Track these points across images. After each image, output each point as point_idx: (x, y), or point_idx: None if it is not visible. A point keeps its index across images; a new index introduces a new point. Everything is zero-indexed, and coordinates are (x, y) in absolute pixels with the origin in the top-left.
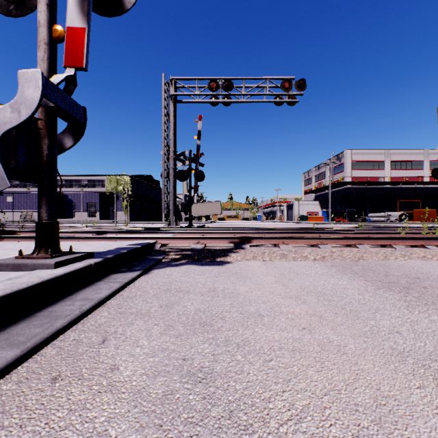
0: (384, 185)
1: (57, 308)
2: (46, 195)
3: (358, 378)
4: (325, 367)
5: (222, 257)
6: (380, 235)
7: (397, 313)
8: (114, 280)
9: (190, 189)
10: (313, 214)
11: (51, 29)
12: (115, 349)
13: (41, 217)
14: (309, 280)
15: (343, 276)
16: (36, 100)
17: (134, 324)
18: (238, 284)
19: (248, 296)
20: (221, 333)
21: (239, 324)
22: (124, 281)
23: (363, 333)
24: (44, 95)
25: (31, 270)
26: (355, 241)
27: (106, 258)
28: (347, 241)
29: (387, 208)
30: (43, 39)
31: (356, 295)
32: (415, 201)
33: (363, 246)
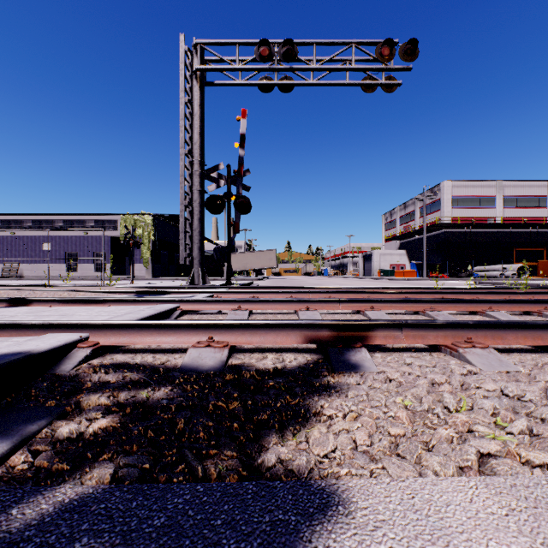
0: (495, 228)
1: None
2: None
3: None
4: None
5: (286, 432)
6: None
7: None
8: None
9: (228, 226)
10: (399, 267)
11: None
12: None
13: None
14: None
15: None
16: None
17: None
18: None
19: None
20: None
21: None
22: None
23: None
24: None
25: None
26: None
27: None
28: None
29: (498, 259)
30: None
31: None
32: (537, 250)
33: None
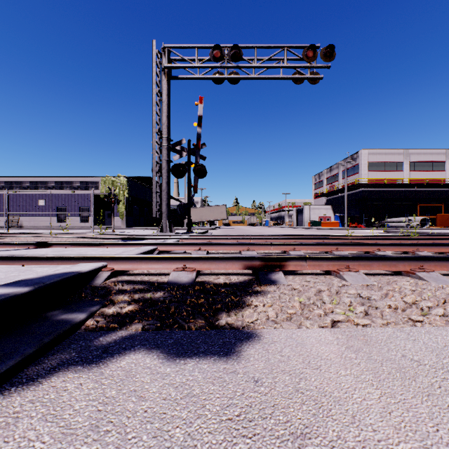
0: (403, 187)
1: None
2: None
3: None
4: None
5: (231, 311)
6: None
7: None
8: None
9: (189, 187)
10: (325, 219)
11: None
12: None
13: None
14: None
15: None
16: None
17: None
18: None
19: None
20: None
21: None
22: None
23: None
24: None
25: None
26: None
27: None
28: None
29: (405, 212)
30: None
31: None
32: (436, 205)
33: None
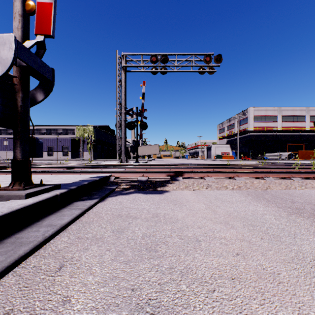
0: (277, 133)
1: (24, 235)
2: (20, 138)
3: (302, 314)
4: (267, 300)
5: (161, 187)
6: (279, 170)
7: (313, 238)
8: (76, 207)
9: (137, 135)
10: (226, 154)
11: (24, 3)
12: (69, 277)
13: (16, 156)
14: (232, 207)
15: (258, 203)
16: (10, 59)
17: (89, 250)
18: (176, 210)
19: (185, 221)
20: (165, 259)
21: (181, 250)
22: (83, 208)
23: (290, 259)
24: (17, 55)
25: (6, 200)
26: (262, 175)
27: (70, 189)
28: (256, 175)
29: (279, 149)
30: (17, 11)
31: (274, 221)
32: (299, 144)
33: (269, 178)
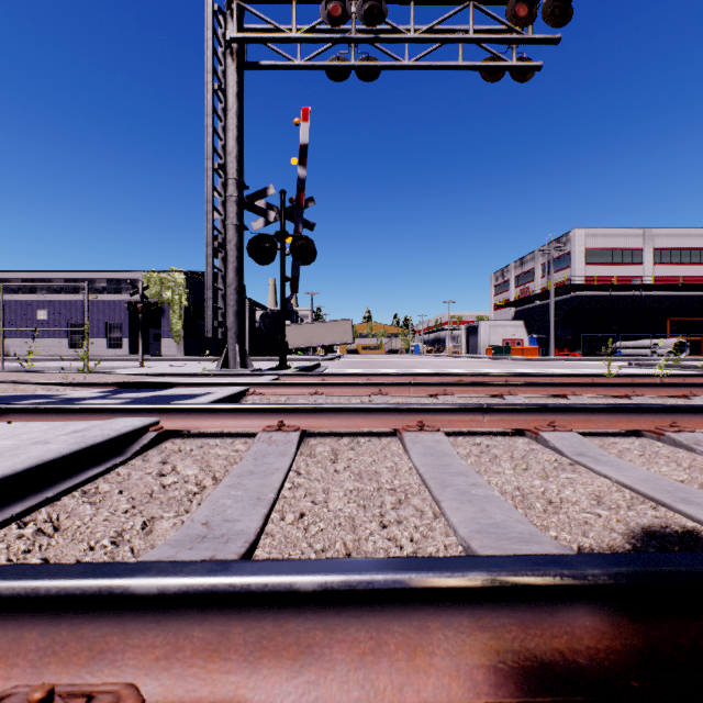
0: (643, 291)
1: None
2: None
3: None
4: None
5: None
6: None
7: None
8: None
9: (282, 281)
10: (514, 343)
11: None
12: None
13: None
14: None
15: None
16: None
17: None
18: None
19: None
20: None
21: None
22: None
23: None
24: None
25: None
26: None
27: None
28: None
29: (646, 332)
30: None
31: None
32: (698, 320)
33: None
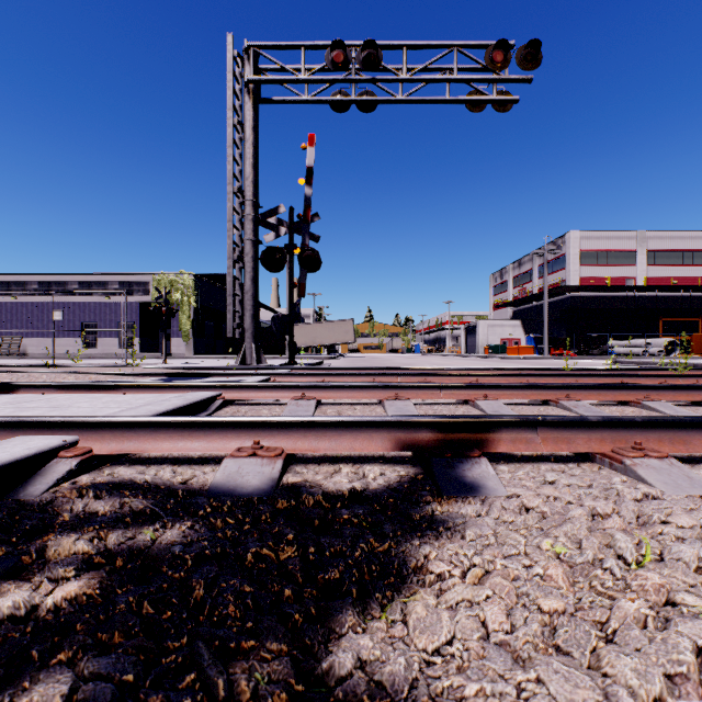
0: (636, 292)
1: None
2: None
3: None
4: None
5: (370, 608)
6: None
7: None
8: None
9: (291, 287)
10: (512, 343)
11: None
12: None
13: None
14: None
15: None
16: None
17: None
18: None
19: None
20: None
21: None
22: None
23: None
24: None
25: None
26: None
27: None
28: None
29: (640, 332)
30: None
31: None
32: (690, 320)
33: None
